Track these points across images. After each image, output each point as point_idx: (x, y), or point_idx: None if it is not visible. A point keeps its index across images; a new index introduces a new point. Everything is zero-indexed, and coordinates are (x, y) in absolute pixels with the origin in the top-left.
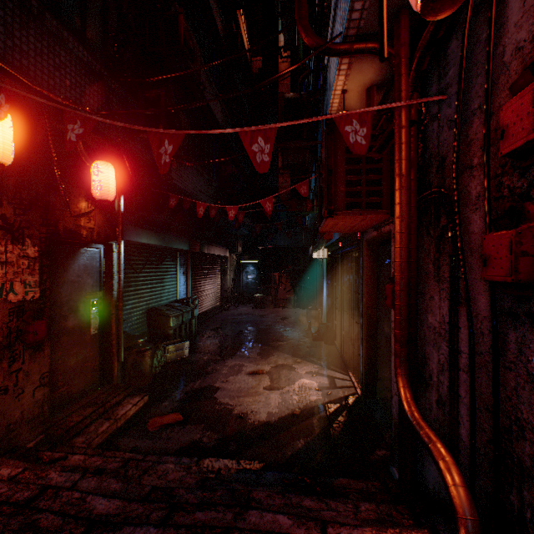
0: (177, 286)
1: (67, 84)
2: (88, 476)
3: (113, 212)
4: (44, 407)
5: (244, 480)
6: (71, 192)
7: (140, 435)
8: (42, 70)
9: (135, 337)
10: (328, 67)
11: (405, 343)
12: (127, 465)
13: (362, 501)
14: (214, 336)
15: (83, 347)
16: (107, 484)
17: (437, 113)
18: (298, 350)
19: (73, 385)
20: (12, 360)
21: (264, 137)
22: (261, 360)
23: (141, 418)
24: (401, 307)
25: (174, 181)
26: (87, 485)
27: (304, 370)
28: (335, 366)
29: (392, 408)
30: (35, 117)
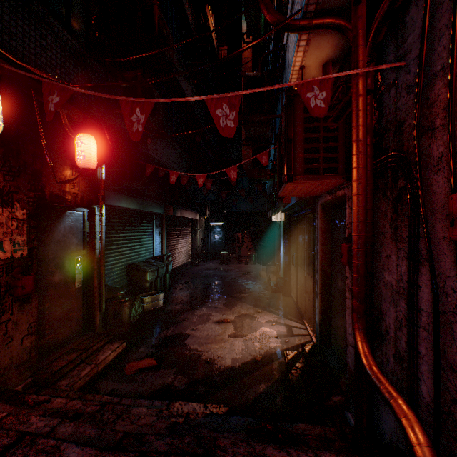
0: (153, 245)
1: (52, 64)
2: (65, 422)
3: (95, 179)
4: (32, 353)
5: (211, 424)
6: (57, 161)
7: (118, 378)
8: (29, 51)
9: (116, 290)
10: (287, 47)
11: (362, 299)
12: (104, 409)
13: (322, 450)
14: (186, 289)
15: (68, 299)
16: (82, 429)
17: (394, 80)
18: (259, 301)
19: (59, 332)
20: (1, 312)
21: (229, 104)
22: (226, 310)
23: (119, 362)
24: (359, 265)
25: (150, 153)
26: (64, 430)
27: (264, 320)
28: (292, 316)
29: (347, 358)
30: (23, 93)
